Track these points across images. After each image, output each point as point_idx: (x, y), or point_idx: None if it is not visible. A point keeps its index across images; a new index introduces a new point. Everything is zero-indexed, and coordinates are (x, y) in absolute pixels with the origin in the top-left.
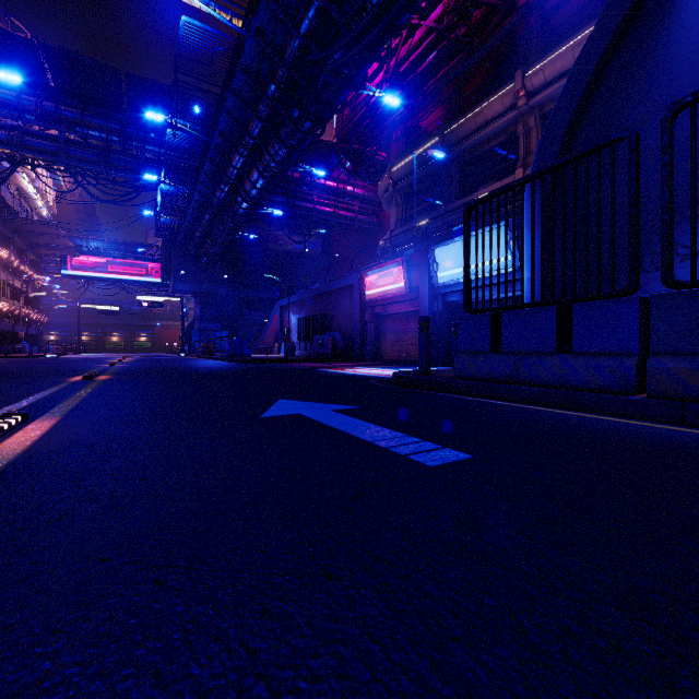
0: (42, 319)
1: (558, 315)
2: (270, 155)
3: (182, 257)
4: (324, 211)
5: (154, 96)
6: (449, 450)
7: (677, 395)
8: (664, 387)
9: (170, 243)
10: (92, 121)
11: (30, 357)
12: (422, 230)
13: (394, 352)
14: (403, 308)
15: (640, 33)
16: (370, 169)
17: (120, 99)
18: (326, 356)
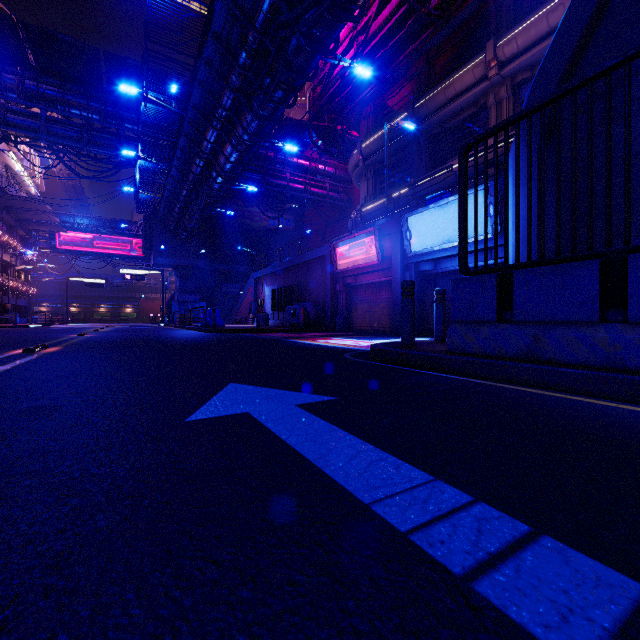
0: (30, 291)
1: (601, 271)
2: (242, 127)
3: (163, 232)
4: (297, 188)
5: (132, 75)
6: (558, 548)
7: None
8: None
9: (151, 218)
10: (73, 100)
11: (13, 327)
12: (394, 200)
13: (366, 322)
14: (374, 278)
15: None
16: (341, 147)
17: (100, 78)
18: (297, 326)
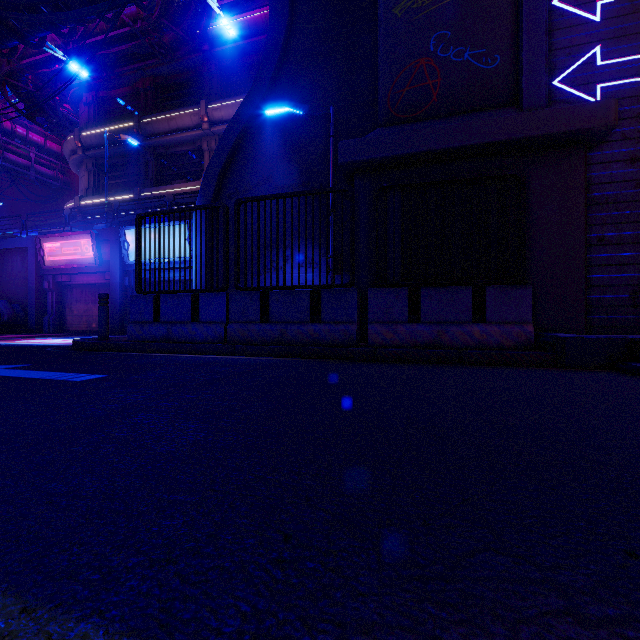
0: None
1: (193, 299)
2: None
3: None
4: None
5: None
6: (95, 375)
7: (238, 342)
8: (233, 338)
9: None
10: None
11: None
12: (113, 209)
13: (83, 322)
14: (93, 279)
15: (258, 131)
16: (53, 120)
17: None
18: None
